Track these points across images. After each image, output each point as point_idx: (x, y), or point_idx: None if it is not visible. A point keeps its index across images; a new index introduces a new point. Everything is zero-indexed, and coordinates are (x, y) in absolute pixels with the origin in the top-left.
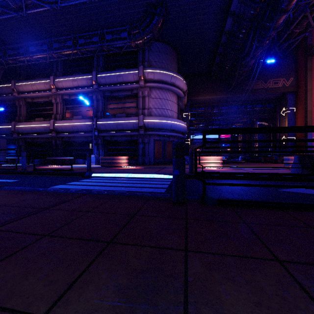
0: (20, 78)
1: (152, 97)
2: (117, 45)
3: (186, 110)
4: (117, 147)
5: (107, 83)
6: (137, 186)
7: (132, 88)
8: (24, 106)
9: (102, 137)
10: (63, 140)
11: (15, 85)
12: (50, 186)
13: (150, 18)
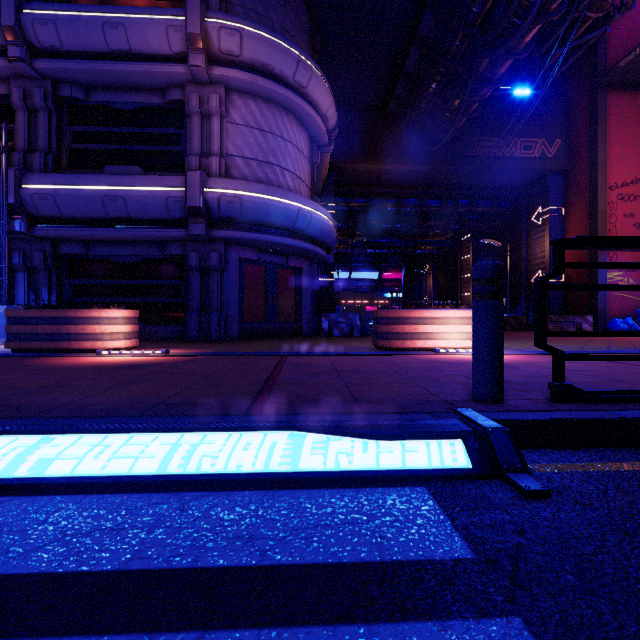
0: None
1: (236, 122)
2: None
3: (326, 195)
4: (110, 281)
5: (67, 46)
6: None
7: (163, 81)
8: None
9: (49, 242)
10: None
11: None
12: None
13: None
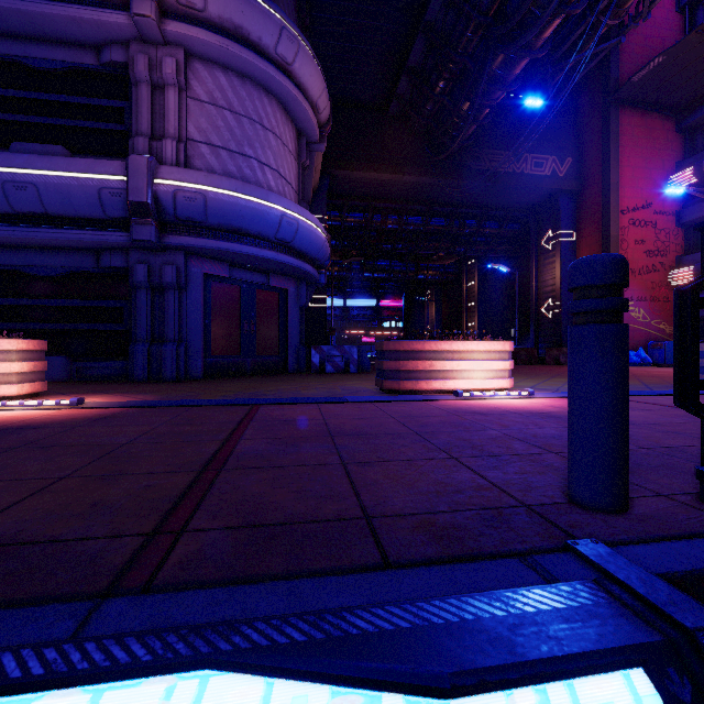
0: None
1: (200, 98)
2: None
3: (318, 205)
4: (21, 300)
5: None
6: None
7: (98, 34)
8: None
9: None
10: None
11: None
12: None
13: None
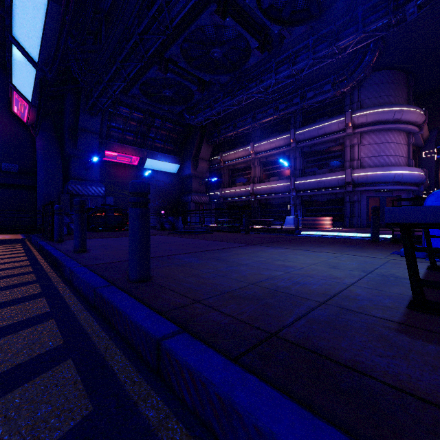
0: (224, 149)
1: (364, 144)
2: (318, 100)
3: (428, 146)
4: (317, 207)
5: (306, 138)
6: None
7: (336, 138)
8: (227, 173)
9: (300, 197)
10: (260, 202)
11: (222, 156)
12: None
13: (361, 58)
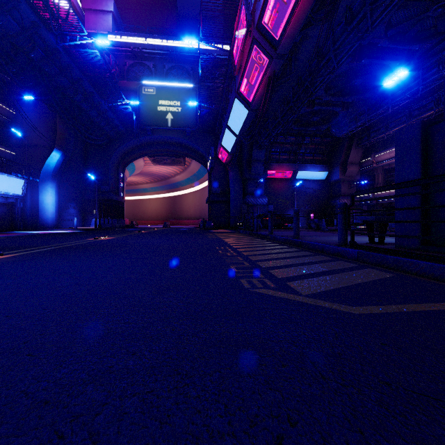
0: (378, 149)
1: None
2: None
3: None
4: None
5: None
6: None
7: None
8: (381, 174)
9: None
10: None
11: (374, 157)
12: None
13: None
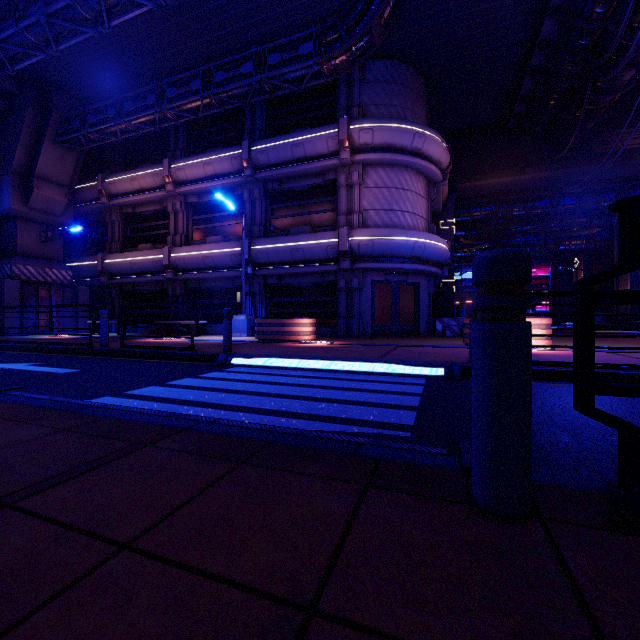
0: (112, 169)
1: (369, 186)
2: (290, 76)
3: (446, 213)
4: (293, 299)
5: (272, 162)
6: (334, 398)
7: (324, 169)
8: (119, 223)
9: (261, 277)
10: (187, 285)
11: (104, 182)
12: (129, 388)
13: (365, 1)
